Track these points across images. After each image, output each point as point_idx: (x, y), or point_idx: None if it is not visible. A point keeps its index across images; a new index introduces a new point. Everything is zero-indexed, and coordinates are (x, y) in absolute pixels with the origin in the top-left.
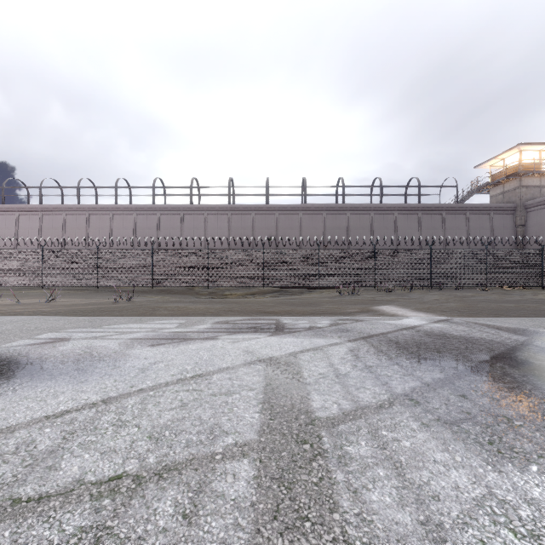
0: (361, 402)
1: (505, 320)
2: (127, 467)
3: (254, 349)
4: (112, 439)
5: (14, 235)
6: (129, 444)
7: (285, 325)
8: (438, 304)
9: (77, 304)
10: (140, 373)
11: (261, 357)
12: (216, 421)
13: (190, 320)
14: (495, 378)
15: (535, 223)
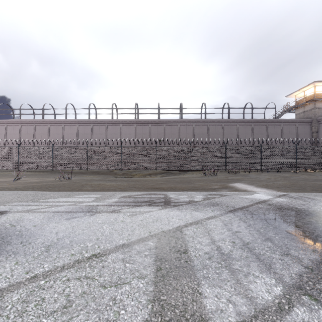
0: (256, 299)
1: None
2: None
3: (147, 223)
4: None
5: (4, 138)
6: None
7: (171, 199)
8: (272, 182)
9: (34, 182)
10: (44, 252)
11: (153, 232)
12: None
13: (104, 195)
14: None
15: None
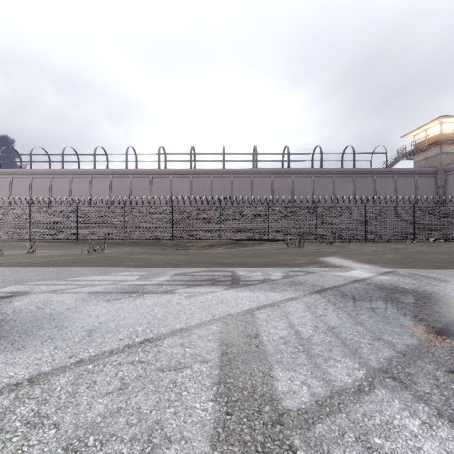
0: (334, 382)
1: (447, 272)
2: None
3: (210, 305)
4: (14, 453)
5: (8, 195)
6: None
7: (240, 277)
8: (377, 255)
9: (54, 255)
10: (86, 336)
11: (217, 315)
12: (158, 417)
13: (151, 272)
14: None
15: (453, 184)
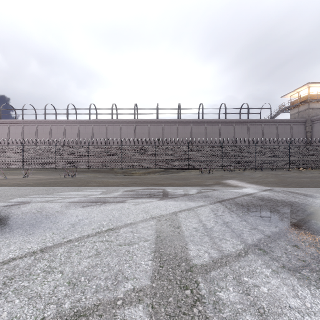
0: (224, 251)
1: (307, 189)
2: (46, 313)
3: (148, 209)
4: (40, 285)
5: (7, 137)
6: (52, 289)
7: (169, 193)
8: (262, 179)
9: (41, 179)
10: (71, 227)
11: (153, 215)
12: (120, 268)
13: (109, 189)
14: (314, 231)
15: (317, 130)
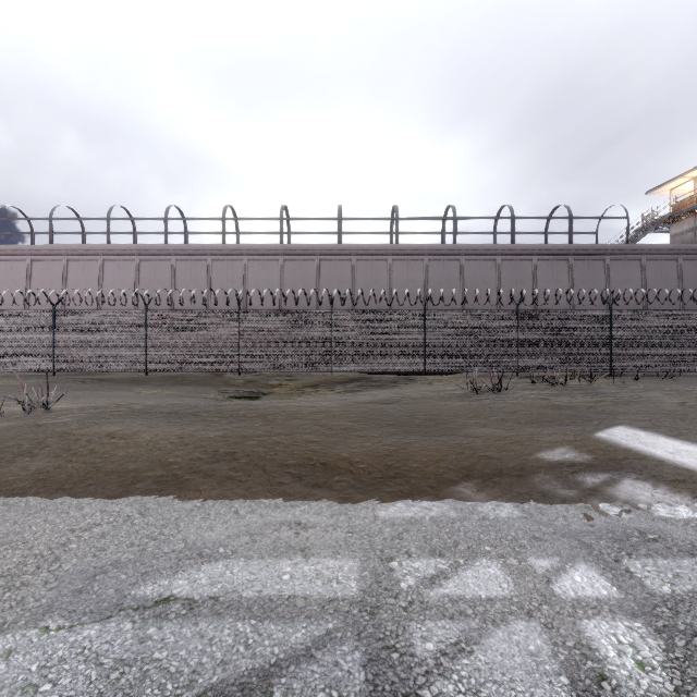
0: None
1: None
2: None
3: None
4: None
5: None
6: None
7: (418, 656)
8: None
9: None
10: None
11: None
12: None
13: None
14: None
15: None
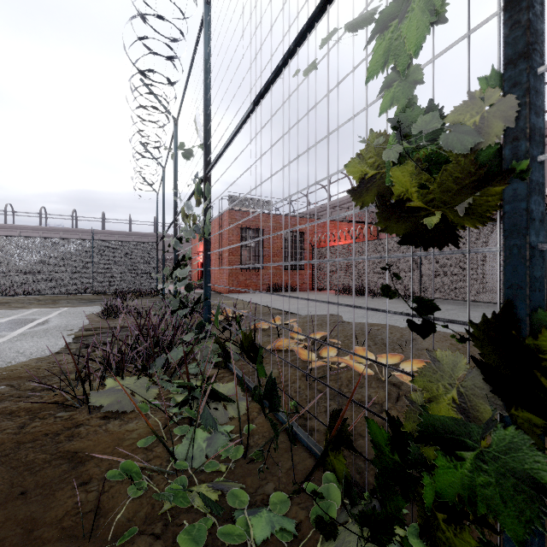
0: None
1: None
2: None
3: None
4: None
5: None
6: None
7: None
8: None
9: None
10: None
11: None
12: None
13: None
14: None
15: None
